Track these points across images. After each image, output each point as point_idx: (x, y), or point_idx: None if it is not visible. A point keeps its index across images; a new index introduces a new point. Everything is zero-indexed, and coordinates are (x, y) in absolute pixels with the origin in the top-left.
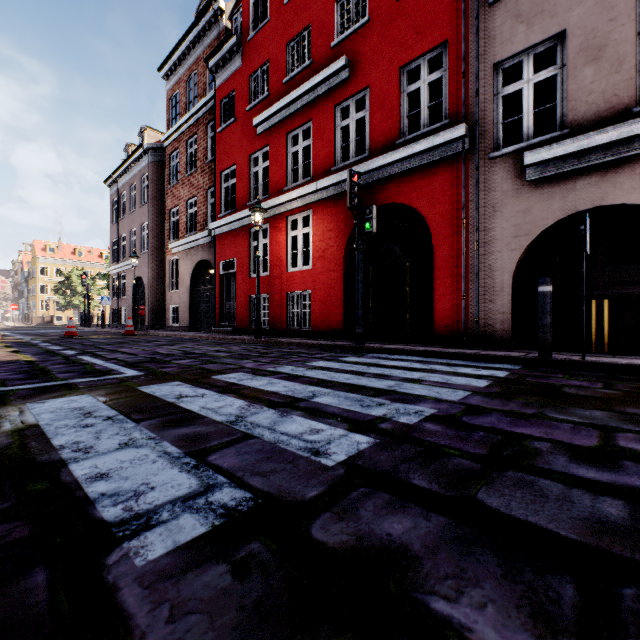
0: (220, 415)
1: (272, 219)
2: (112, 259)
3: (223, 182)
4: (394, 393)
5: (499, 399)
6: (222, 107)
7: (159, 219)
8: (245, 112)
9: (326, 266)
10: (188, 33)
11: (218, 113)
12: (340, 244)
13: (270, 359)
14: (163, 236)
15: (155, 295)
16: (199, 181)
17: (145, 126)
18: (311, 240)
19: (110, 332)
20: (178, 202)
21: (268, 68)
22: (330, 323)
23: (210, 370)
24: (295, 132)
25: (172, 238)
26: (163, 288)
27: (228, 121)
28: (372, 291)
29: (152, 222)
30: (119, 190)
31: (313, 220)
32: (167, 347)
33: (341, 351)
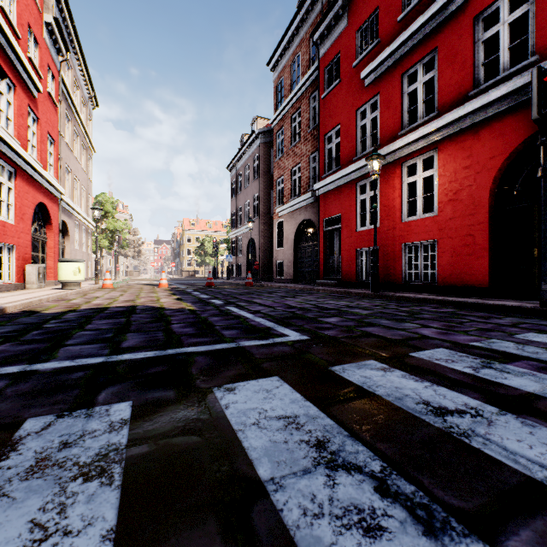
0: None
1: (383, 169)
2: (232, 226)
3: (326, 144)
4: None
5: None
6: (325, 74)
7: (267, 190)
8: (350, 69)
9: (459, 210)
10: (293, 21)
11: (322, 81)
12: (482, 181)
13: (438, 323)
14: (270, 203)
15: (264, 253)
16: (302, 150)
17: (255, 116)
18: (435, 183)
19: (233, 283)
20: (283, 172)
21: (371, 21)
22: (466, 277)
23: (386, 339)
24: (412, 69)
25: (278, 204)
26: (270, 247)
27: (332, 84)
28: (538, 235)
29: (261, 193)
30: (237, 172)
31: (439, 160)
32: (292, 299)
33: (518, 314)
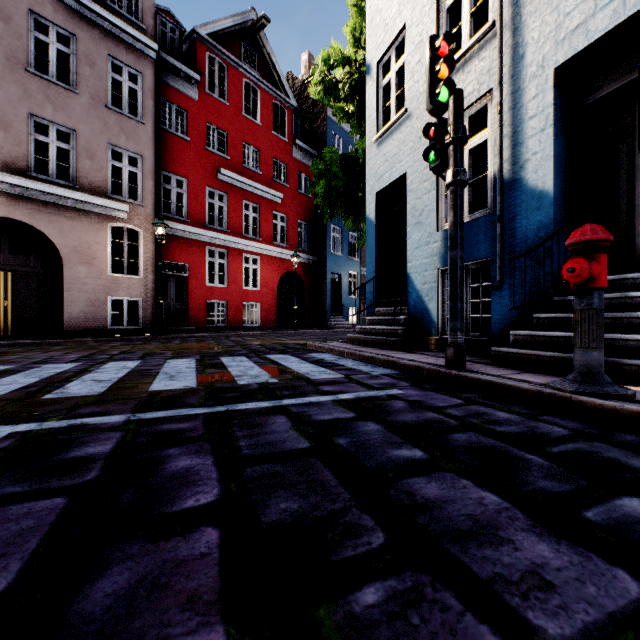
0: (124, 370)
1: None
2: None
3: None
4: (7, 370)
5: (1, 364)
6: None
7: None
8: None
9: None
10: None
11: None
12: None
13: None
14: None
15: None
16: None
17: None
18: None
19: None
20: None
21: None
22: None
23: None
24: None
25: None
26: None
27: None
28: None
29: None
30: None
31: None
32: None
33: None
